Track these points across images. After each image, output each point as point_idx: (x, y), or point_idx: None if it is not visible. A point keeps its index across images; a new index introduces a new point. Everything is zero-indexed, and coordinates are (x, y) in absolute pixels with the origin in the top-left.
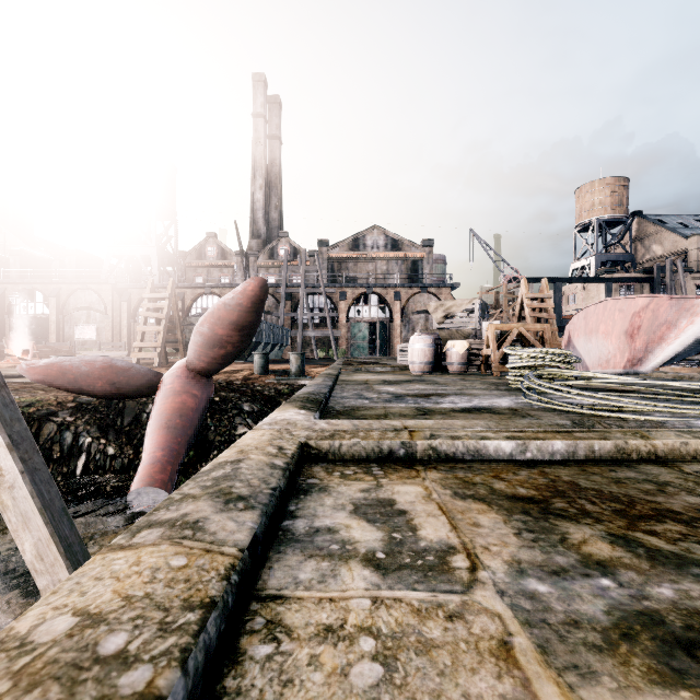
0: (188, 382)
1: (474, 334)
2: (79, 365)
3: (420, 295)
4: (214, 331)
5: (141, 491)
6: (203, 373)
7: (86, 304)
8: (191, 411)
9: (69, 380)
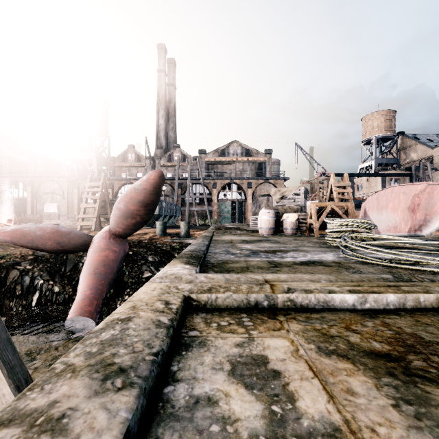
0: (110, 242)
1: (300, 209)
2: (35, 230)
3: (264, 185)
4: (128, 207)
5: (74, 319)
6: (121, 236)
7: (51, 190)
8: (112, 262)
9: (28, 240)
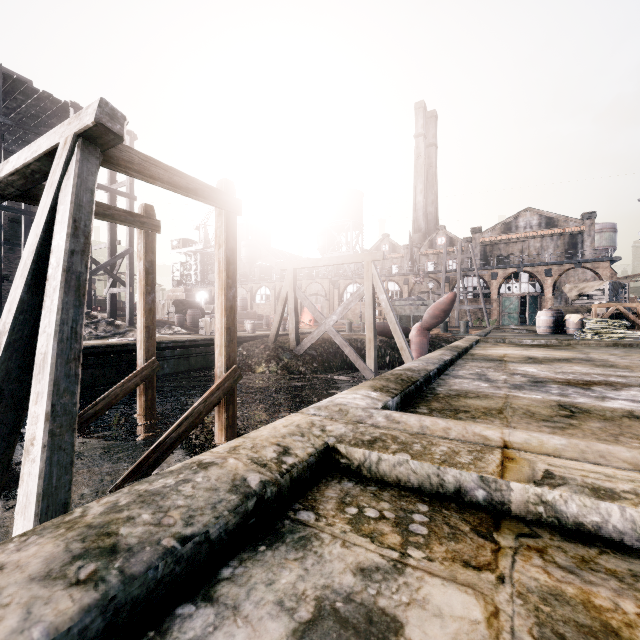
0: (422, 332)
1: None
2: (384, 325)
3: (573, 271)
4: (434, 313)
5: None
6: (427, 329)
7: (315, 292)
8: (426, 343)
9: (380, 330)
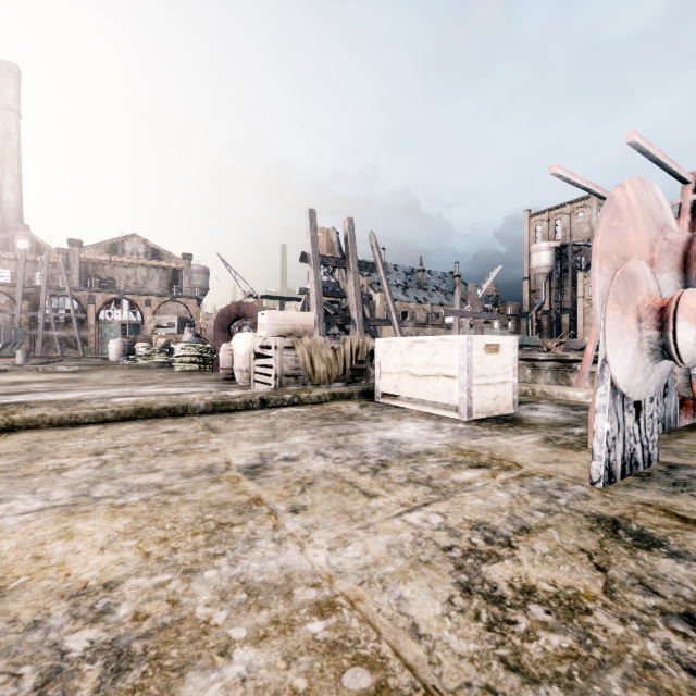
0: None
1: None
2: None
3: (170, 304)
4: None
5: None
6: None
7: None
8: None
9: None
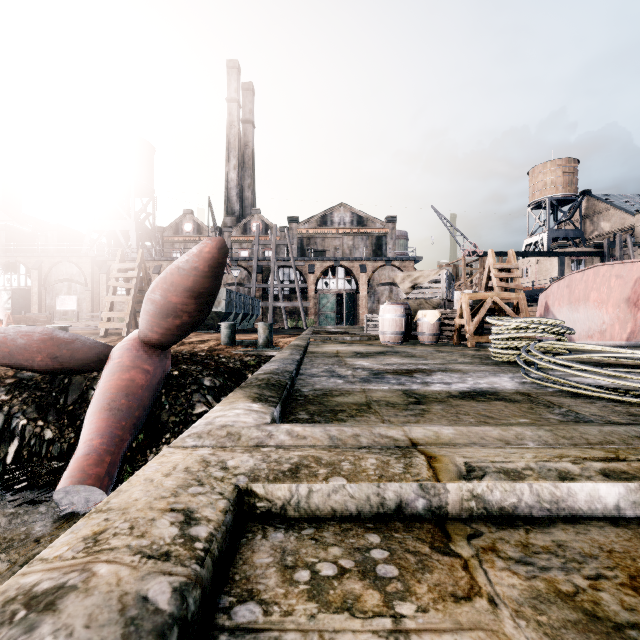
0: (139, 355)
1: (442, 304)
2: (14, 337)
3: (385, 268)
4: (167, 299)
5: (70, 490)
6: (158, 345)
7: (67, 276)
8: (141, 389)
9: (3, 353)
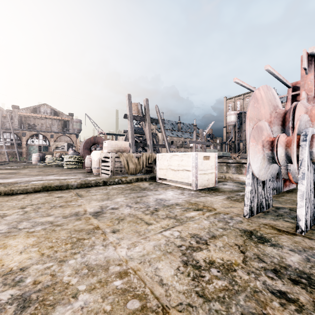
0: None
1: None
2: None
3: (63, 136)
4: None
5: None
6: None
7: None
8: None
9: None
